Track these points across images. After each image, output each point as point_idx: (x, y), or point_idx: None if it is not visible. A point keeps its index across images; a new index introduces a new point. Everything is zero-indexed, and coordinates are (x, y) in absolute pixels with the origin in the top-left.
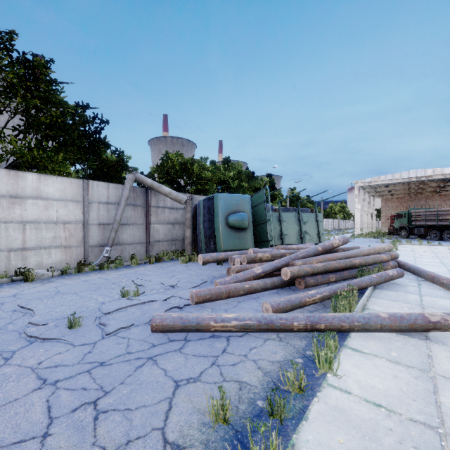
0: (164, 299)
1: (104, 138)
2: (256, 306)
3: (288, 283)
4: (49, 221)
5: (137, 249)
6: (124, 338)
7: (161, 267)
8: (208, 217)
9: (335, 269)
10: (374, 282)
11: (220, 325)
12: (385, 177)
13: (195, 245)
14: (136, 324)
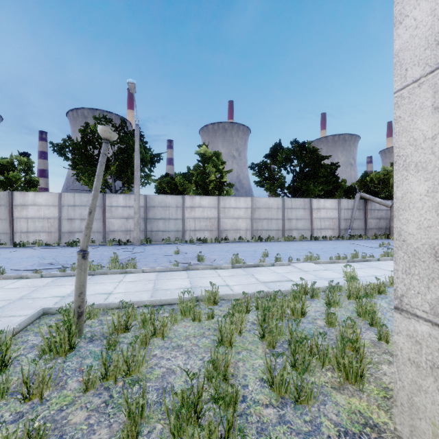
0: None
1: (337, 175)
2: None
3: None
4: (327, 218)
5: (360, 232)
6: None
7: (381, 241)
8: None
9: None
10: None
11: None
12: None
13: None
14: None
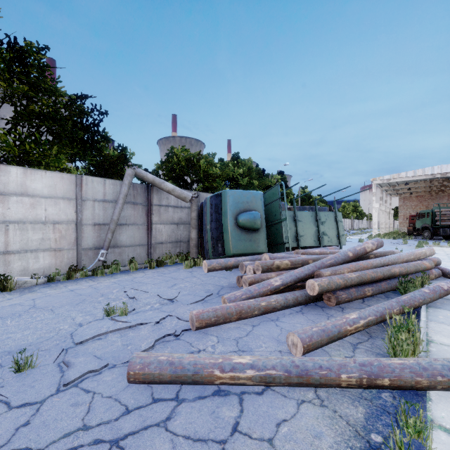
0: (156, 322)
1: (103, 131)
2: (277, 334)
3: (314, 299)
4: (36, 221)
5: (137, 251)
6: (88, 393)
7: (162, 273)
8: (215, 216)
9: (371, 280)
10: (427, 299)
11: (229, 375)
12: (406, 174)
13: (201, 247)
14: (111, 364)
